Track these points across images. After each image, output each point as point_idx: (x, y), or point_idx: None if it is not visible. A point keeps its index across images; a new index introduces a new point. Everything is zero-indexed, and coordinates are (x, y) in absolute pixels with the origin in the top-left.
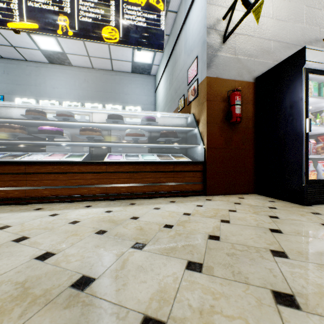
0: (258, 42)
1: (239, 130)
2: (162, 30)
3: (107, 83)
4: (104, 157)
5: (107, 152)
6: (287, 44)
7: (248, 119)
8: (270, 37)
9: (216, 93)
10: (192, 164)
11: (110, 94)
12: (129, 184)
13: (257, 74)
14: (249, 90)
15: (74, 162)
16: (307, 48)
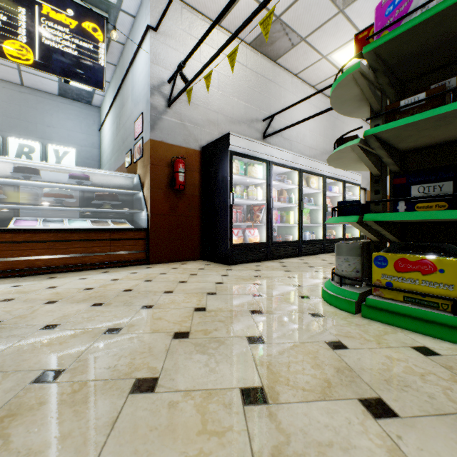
0: (205, 112)
1: (185, 197)
2: (101, 66)
3: (12, 103)
4: (7, 222)
5: (13, 216)
6: (232, 119)
7: (195, 187)
8: (216, 110)
9: (161, 157)
10: (134, 232)
11: (18, 122)
12: (49, 256)
13: (204, 143)
14: (196, 158)
15: None
16: (231, 134)
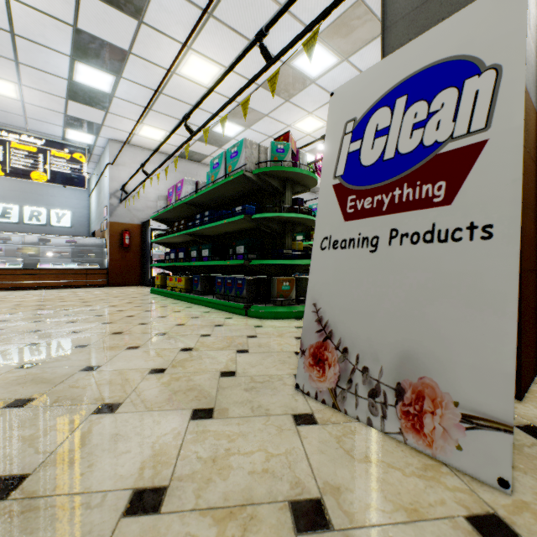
0: (145, 202)
1: (131, 251)
2: (85, 176)
3: (26, 182)
4: (35, 265)
5: (38, 262)
6: None
7: (138, 245)
8: (153, 200)
9: (116, 230)
10: (100, 270)
11: (30, 194)
12: (56, 281)
13: (144, 220)
14: (139, 229)
15: (18, 268)
16: (151, 220)
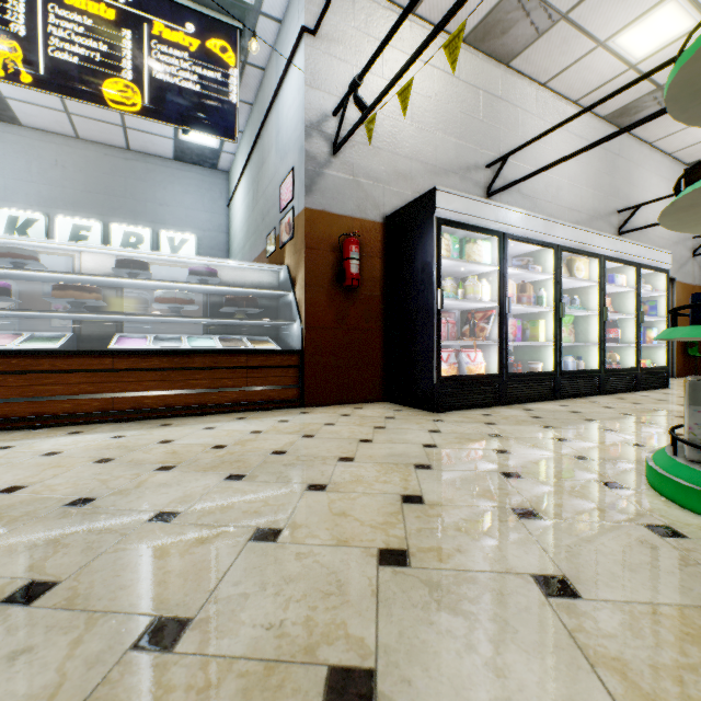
0: (390, 159)
1: (359, 300)
2: (233, 103)
3: (115, 175)
4: (107, 341)
5: (115, 332)
6: (435, 168)
7: (375, 282)
8: (408, 154)
9: (323, 236)
10: (281, 355)
11: (123, 201)
12: (162, 391)
13: (389, 211)
14: (377, 235)
15: (42, 351)
16: (438, 189)
